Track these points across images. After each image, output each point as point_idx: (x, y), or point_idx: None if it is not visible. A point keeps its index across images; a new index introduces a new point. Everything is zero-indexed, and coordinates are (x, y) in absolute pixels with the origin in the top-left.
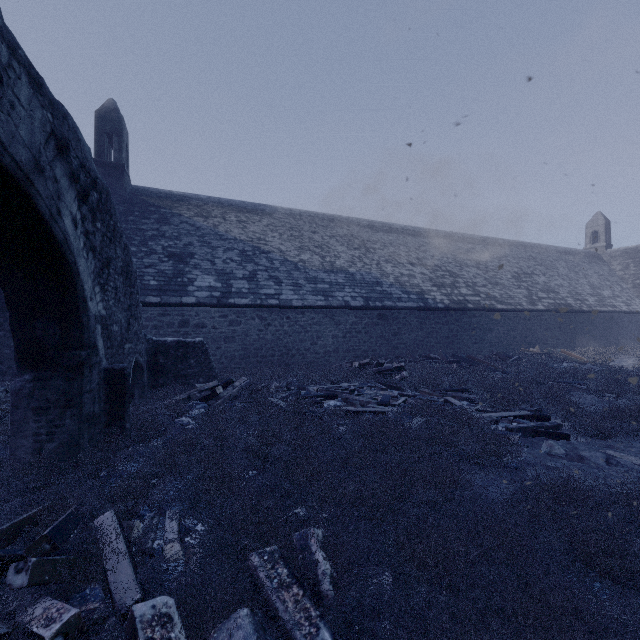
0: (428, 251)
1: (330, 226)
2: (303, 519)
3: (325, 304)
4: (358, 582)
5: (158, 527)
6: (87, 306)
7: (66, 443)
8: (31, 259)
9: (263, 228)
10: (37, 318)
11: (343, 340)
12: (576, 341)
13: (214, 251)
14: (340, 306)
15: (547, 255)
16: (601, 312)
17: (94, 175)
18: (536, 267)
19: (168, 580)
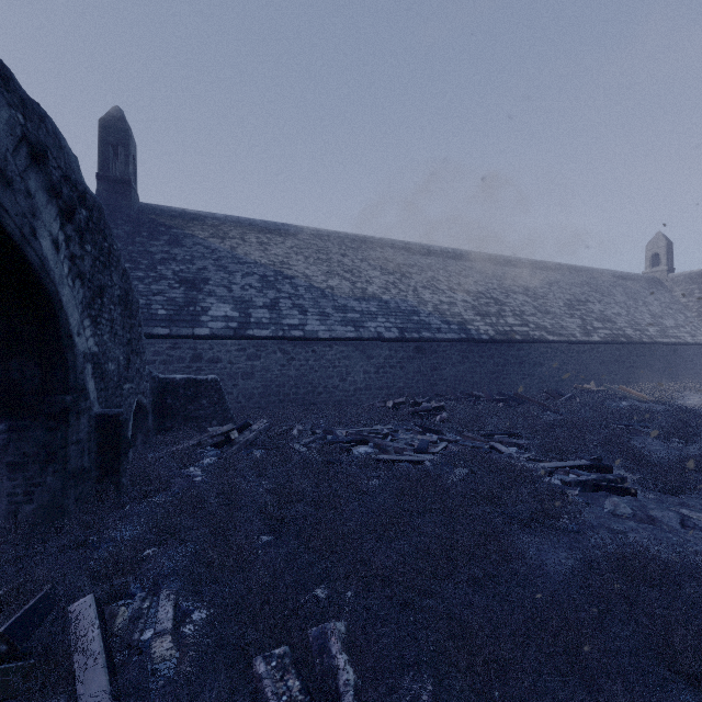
0: (471, 276)
1: (361, 248)
2: (323, 606)
3: (355, 336)
4: (389, 695)
5: (150, 611)
6: (73, 343)
7: (47, 504)
8: (1, 288)
9: (287, 250)
10: (12, 357)
11: (376, 376)
12: (635, 376)
13: (231, 276)
14: (372, 338)
15: (602, 280)
16: (663, 344)
17: (82, 189)
18: (591, 294)
19: (151, 693)
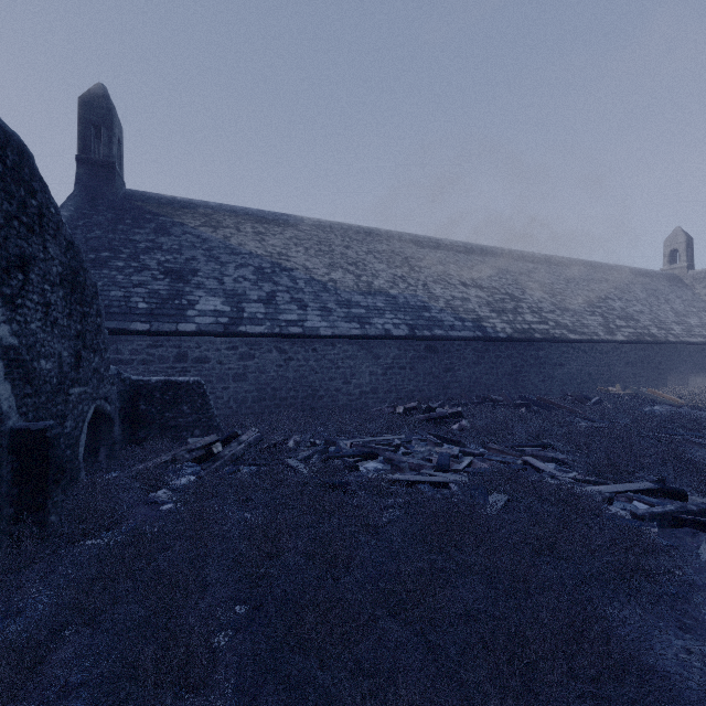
0: (483, 271)
1: (366, 240)
2: None
3: (361, 333)
4: None
5: None
6: None
7: None
8: None
9: (285, 241)
10: None
11: (383, 378)
12: (661, 378)
13: (223, 267)
14: (379, 336)
15: (621, 277)
16: (690, 343)
17: None
18: (610, 290)
19: None
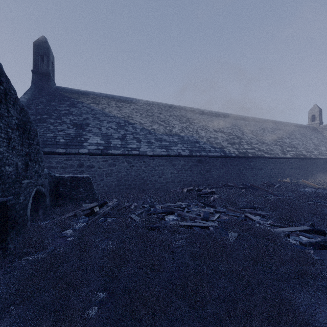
0: (224, 124)
1: (169, 110)
2: None
3: (166, 154)
4: None
5: None
6: None
7: None
8: None
9: (131, 110)
10: None
11: (177, 175)
12: (308, 175)
13: (101, 123)
14: (175, 155)
15: (288, 127)
16: (321, 159)
17: None
18: (283, 134)
19: None
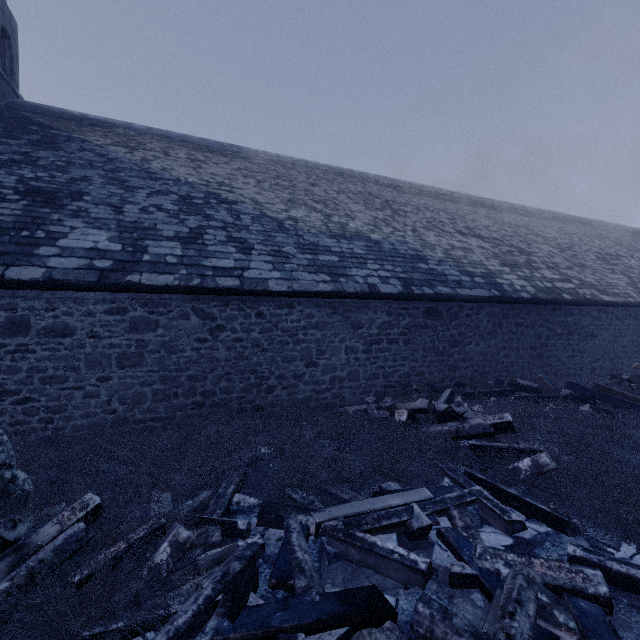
0: (478, 220)
1: (337, 180)
2: None
3: (333, 288)
4: None
5: None
6: None
7: None
8: None
9: (231, 171)
10: None
11: (366, 356)
12: None
13: (128, 193)
14: (361, 293)
15: (620, 234)
16: None
17: None
18: (617, 247)
19: None
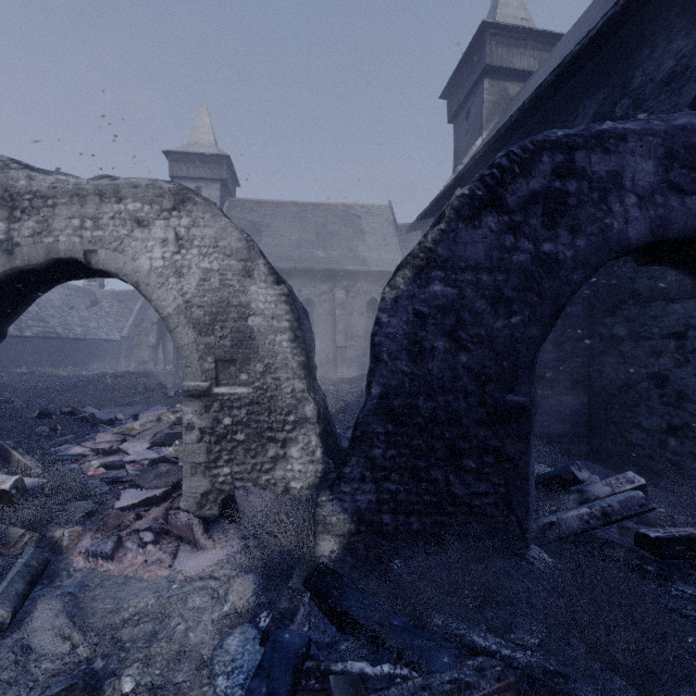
0: None
1: None
2: None
3: None
4: None
5: None
6: None
7: None
8: None
9: None
10: None
11: None
12: (64, 362)
13: None
14: None
15: None
16: (86, 339)
17: None
18: None
19: None
